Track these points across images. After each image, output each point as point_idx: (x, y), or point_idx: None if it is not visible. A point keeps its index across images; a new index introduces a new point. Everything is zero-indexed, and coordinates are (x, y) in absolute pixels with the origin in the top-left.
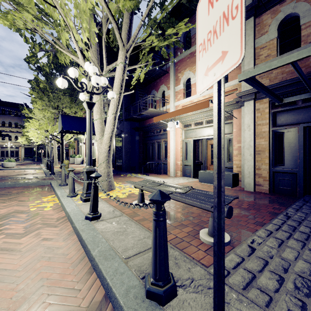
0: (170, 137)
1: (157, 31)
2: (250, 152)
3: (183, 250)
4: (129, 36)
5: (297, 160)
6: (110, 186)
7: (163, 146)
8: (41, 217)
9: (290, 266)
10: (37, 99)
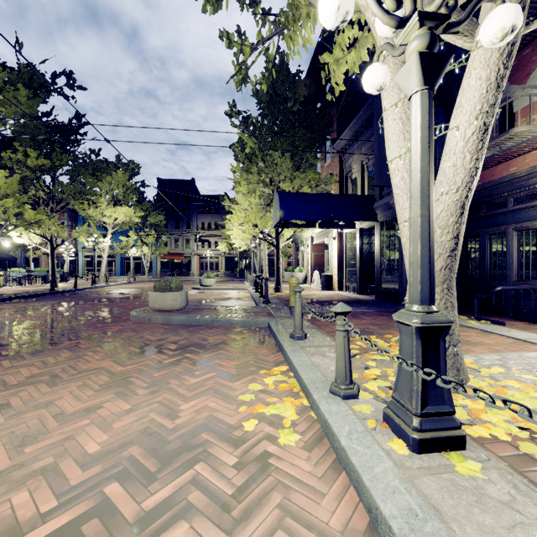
0: None
1: None
2: None
3: None
4: None
5: None
6: (456, 371)
7: None
8: (280, 499)
9: None
10: (241, 178)
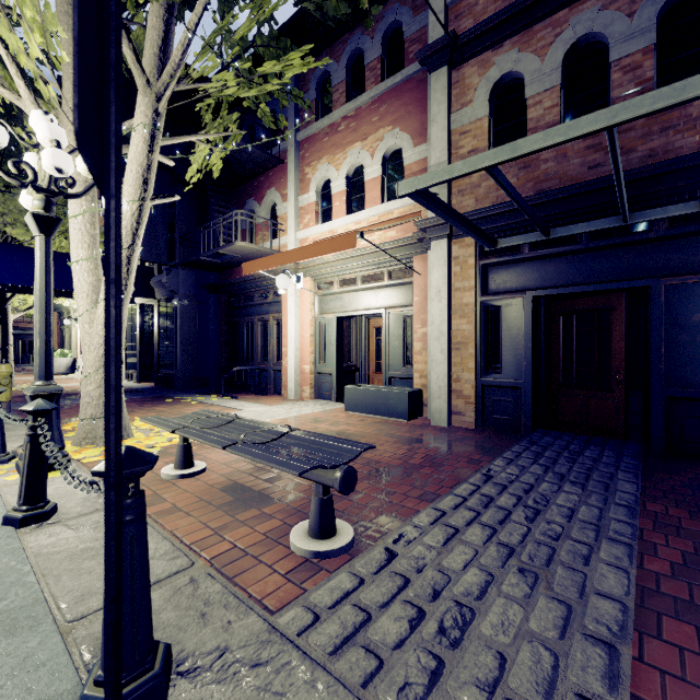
0: (288, 310)
1: (241, 63)
2: (441, 345)
3: (237, 578)
4: (164, 63)
5: (522, 361)
6: None
7: (273, 331)
8: None
9: (449, 583)
10: None
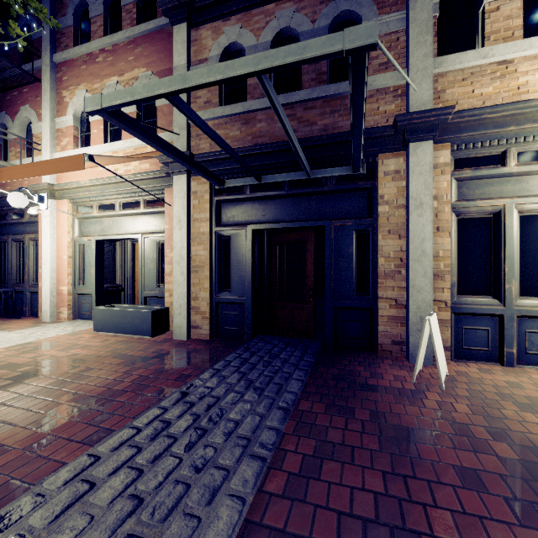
0: (43, 230)
1: None
2: (181, 268)
3: None
4: None
5: (245, 282)
6: None
7: (29, 252)
8: None
9: None
10: None
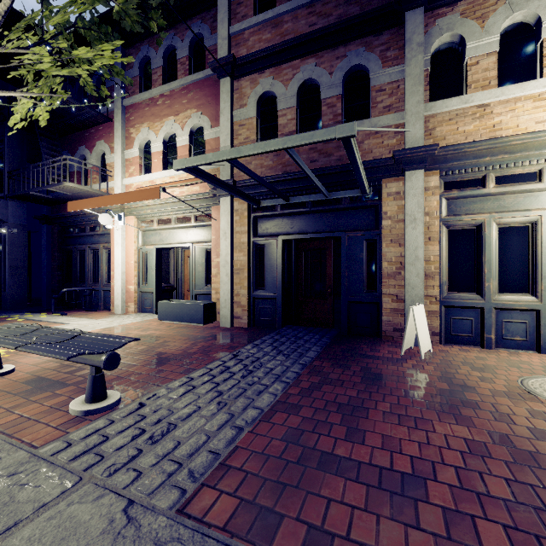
0: (115, 241)
1: (59, 41)
2: (226, 271)
3: (17, 435)
4: None
5: (277, 281)
6: None
7: (103, 258)
8: None
9: (171, 415)
10: None
